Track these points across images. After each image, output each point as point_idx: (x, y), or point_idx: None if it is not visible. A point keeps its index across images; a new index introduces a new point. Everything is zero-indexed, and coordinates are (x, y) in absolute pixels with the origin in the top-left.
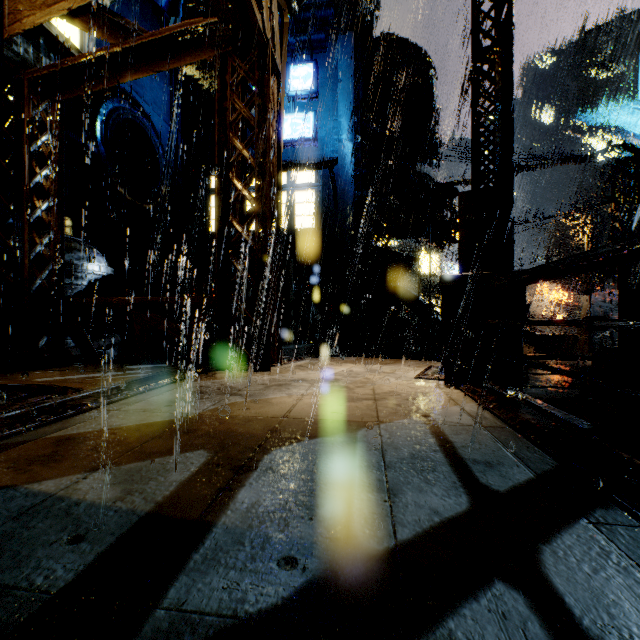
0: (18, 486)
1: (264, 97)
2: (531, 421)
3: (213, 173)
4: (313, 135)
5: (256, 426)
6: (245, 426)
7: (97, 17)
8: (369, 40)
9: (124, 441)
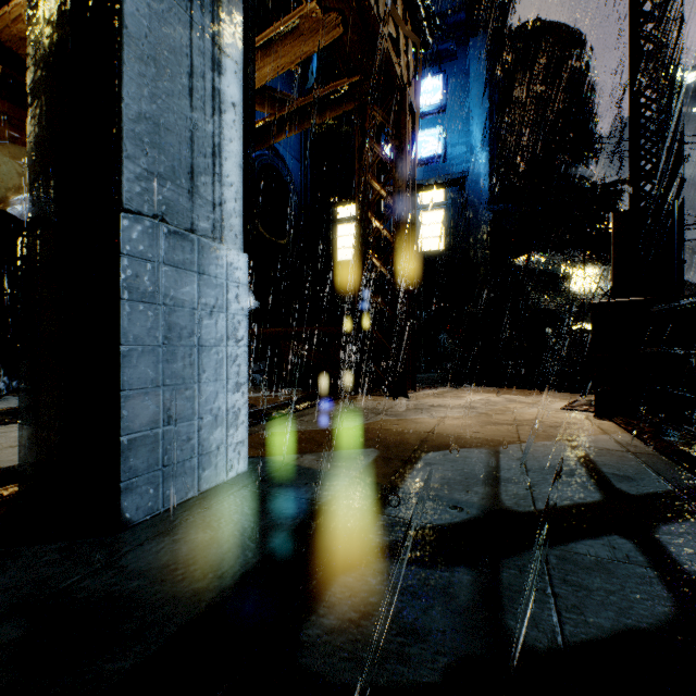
0: (264, 457)
1: (400, 138)
2: (687, 450)
3: (340, 204)
4: (442, 151)
5: (408, 437)
6: (399, 436)
7: (262, 96)
8: (506, 31)
9: (313, 439)
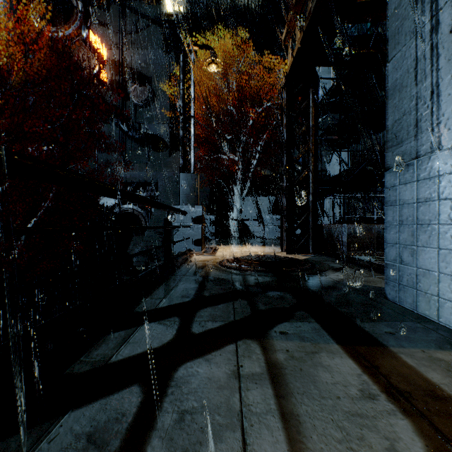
0: None
1: None
2: None
3: None
4: None
5: None
6: None
7: None
8: None
9: None
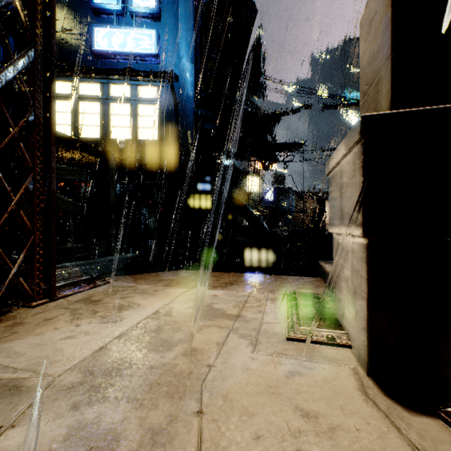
0: None
1: None
2: None
3: None
4: (155, 51)
5: None
6: None
7: None
8: None
9: None
